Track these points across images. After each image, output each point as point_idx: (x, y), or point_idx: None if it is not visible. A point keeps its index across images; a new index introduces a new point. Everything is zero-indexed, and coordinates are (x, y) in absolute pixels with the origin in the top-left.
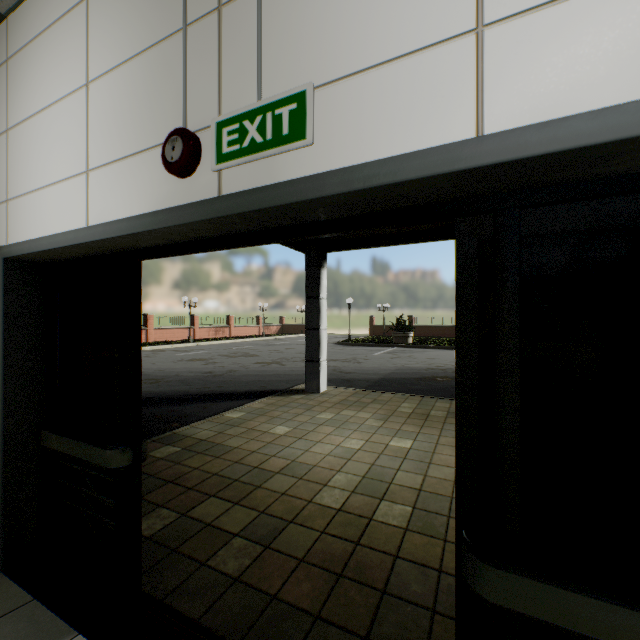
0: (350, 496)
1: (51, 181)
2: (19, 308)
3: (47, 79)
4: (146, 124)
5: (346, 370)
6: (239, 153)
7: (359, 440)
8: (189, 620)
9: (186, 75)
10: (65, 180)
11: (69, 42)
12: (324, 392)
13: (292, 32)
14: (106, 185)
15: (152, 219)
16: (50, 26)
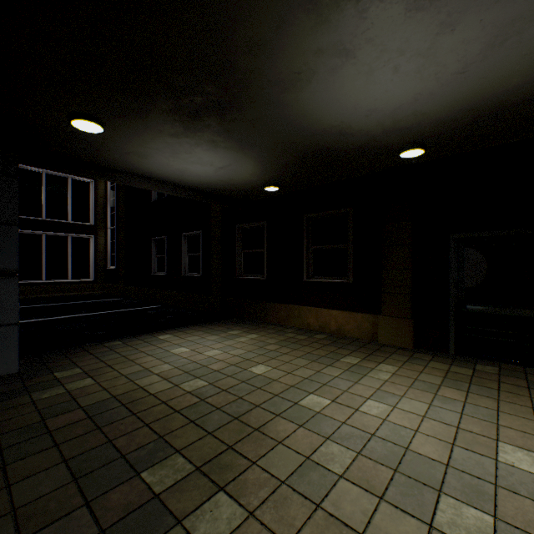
0: None
1: None
2: None
3: None
4: None
5: None
6: None
7: None
8: None
9: None
10: None
11: None
12: None
13: None
14: None
15: None
16: None
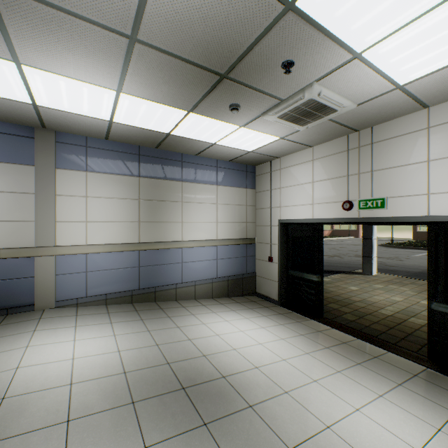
0: (395, 313)
1: (298, 204)
2: (282, 236)
3: (297, 177)
4: (334, 196)
5: (390, 264)
6: (365, 208)
7: (400, 298)
8: (341, 324)
9: (348, 187)
10: (304, 205)
11: (305, 170)
12: (375, 275)
13: (380, 184)
14: (320, 208)
15: (337, 220)
16: (298, 164)
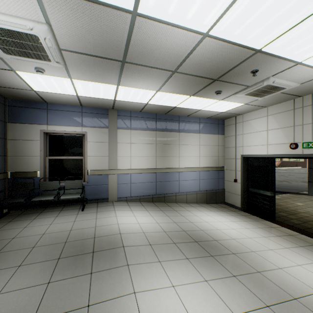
0: None
1: (256, 145)
2: (244, 165)
3: (255, 127)
4: (283, 139)
5: None
6: (307, 148)
7: None
8: (288, 225)
9: (294, 133)
10: (260, 145)
11: (261, 122)
12: None
13: None
14: (272, 148)
15: (286, 155)
16: (256, 118)
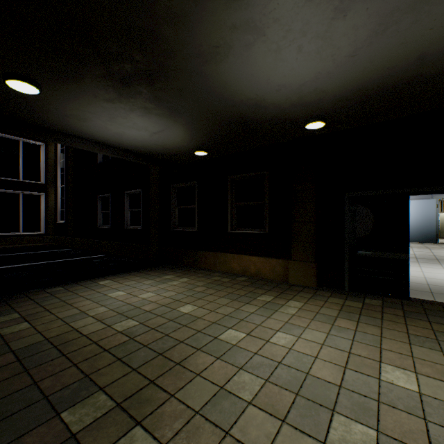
0: None
1: None
2: None
3: None
4: None
5: None
6: None
7: None
8: None
9: None
10: None
11: None
12: None
13: None
14: None
15: None
16: None
